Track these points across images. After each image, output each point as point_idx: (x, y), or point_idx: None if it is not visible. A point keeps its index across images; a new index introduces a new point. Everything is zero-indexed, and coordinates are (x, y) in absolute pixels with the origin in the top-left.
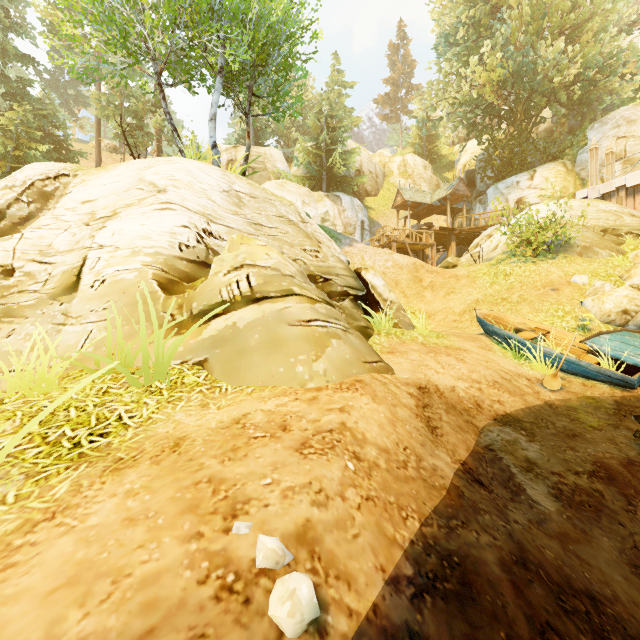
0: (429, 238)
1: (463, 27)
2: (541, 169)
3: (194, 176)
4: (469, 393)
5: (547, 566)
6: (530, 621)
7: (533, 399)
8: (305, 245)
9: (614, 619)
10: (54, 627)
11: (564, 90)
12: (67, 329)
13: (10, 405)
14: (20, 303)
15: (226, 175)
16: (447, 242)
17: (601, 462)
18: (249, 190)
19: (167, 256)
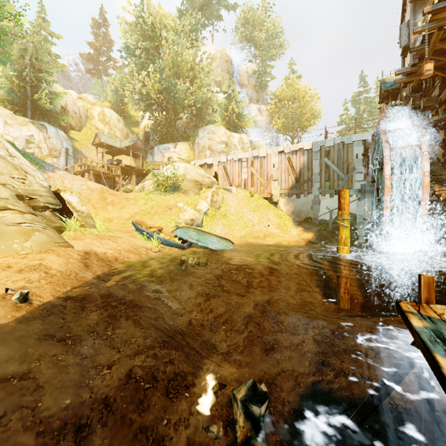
0: (118, 170)
1: (139, 48)
2: (180, 144)
3: None
4: (113, 255)
5: (118, 296)
6: (103, 303)
7: (144, 256)
8: (13, 174)
9: (135, 304)
10: None
11: (189, 107)
12: None
13: None
14: None
15: None
16: (130, 174)
17: (159, 273)
18: None
19: None
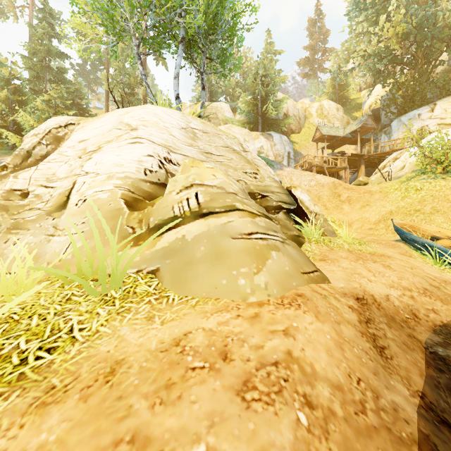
0: (342, 163)
1: None
2: (441, 102)
3: (159, 117)
4: (403, 302)
5: None
6: None
7: None
8: (246, 169)
9: None
10: None
11: None
12: (55, 239)
13: None
14: (25, 218)
15: (184, 116)
16: (357, 165)
17: None
18: (202, 127)
19: (134, 179)
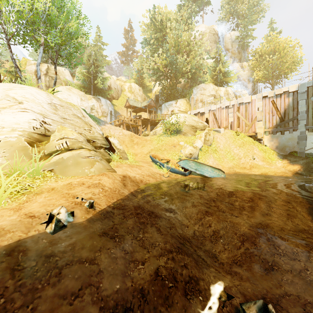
0: (139, 122)
1: (152, 39)
2: (179, 100)
3: (34, 96)
4: (140, 178)
5: (144, 208)
6: (136, 212)
7: (159, 179)
8: (85, 127)
9: (155, 215)
10: (46, 209)
11: (186, 73)
12: None
13: None
14: None
15: (49, 96)
16: (147, 124)
17: (170, 192)
18: (60, 103)
19: (29, 132)
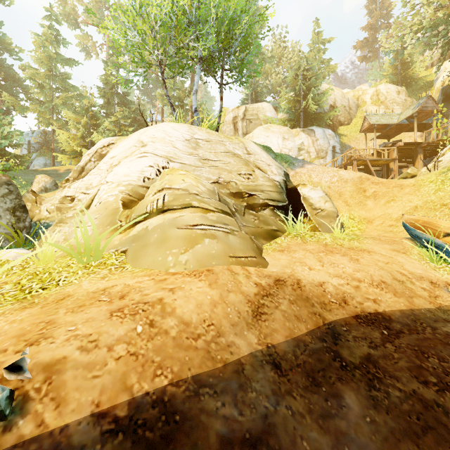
0: (393, 154)
1: None
2: None
3: (167, 133)
4: (340, 289)
5: None
6: None
7: (423, 302)
8: (241, 171)
9: None
10: None
11: None
12: (79, 230)
13: (29, 269)
14: (67, 216)
15: (191, 129)
16: (414, 155)
17: None
18: (206, 137)
19: (134, 186)
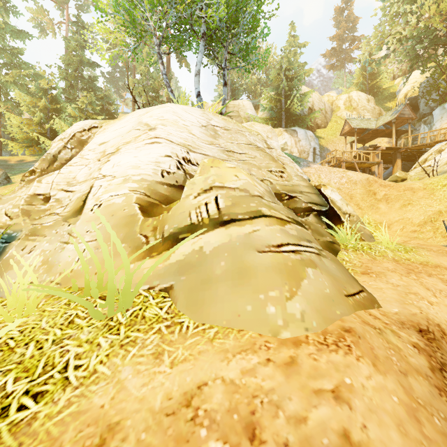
0: (375, 157)
1: None
2: None
3: (179, 116)
4: None
5: None
6: None
7: None
8: (271, 167)
9: None
10: None
11: None
12: (68, 247)
13: None
14: (43, 224)
15: (205, 113)
16: (392, 160)
17: None
18: (223, 124)
19: (150, 182)
